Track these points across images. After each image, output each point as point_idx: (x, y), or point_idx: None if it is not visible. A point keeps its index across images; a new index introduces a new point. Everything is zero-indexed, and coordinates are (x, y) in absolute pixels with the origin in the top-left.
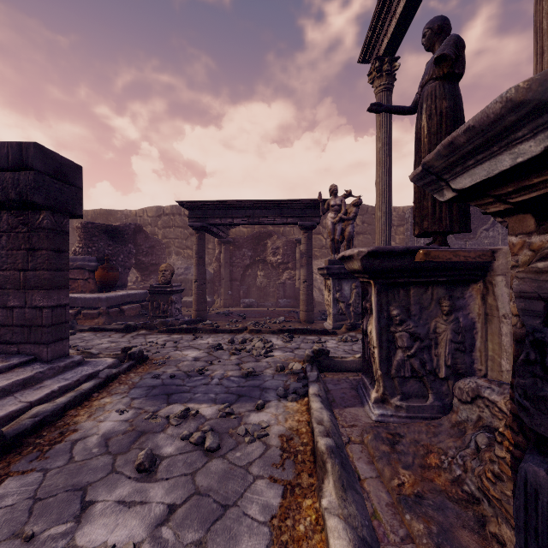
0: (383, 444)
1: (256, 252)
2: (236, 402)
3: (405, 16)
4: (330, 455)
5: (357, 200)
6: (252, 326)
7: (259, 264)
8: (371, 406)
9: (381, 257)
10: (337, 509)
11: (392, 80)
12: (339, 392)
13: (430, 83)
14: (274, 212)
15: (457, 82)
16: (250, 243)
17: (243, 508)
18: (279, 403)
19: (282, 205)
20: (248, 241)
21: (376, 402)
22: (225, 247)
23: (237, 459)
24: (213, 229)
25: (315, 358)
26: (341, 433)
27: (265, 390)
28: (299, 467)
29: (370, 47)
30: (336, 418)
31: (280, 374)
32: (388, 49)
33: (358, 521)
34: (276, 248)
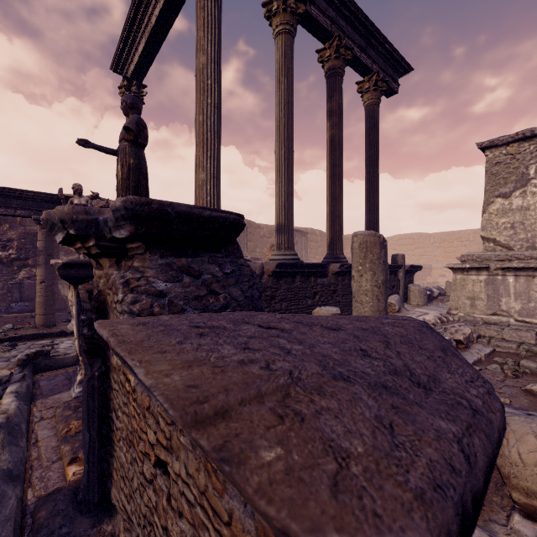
0: (68, 411)
1: None
2: None
3: (146, 57)
4: None
5: (105, 204)
6: None
7: None
8: (75, 387)
9: (77, 267)
10: None
11: (141, 103)
12: (51, 385)
13: (123, 141)
14: None
15: (142, 148)
16: None
17: None
18: None
19: (8, 194)
20: None
21: (80, 383)
22: None
23: None
24: None
25: (29, 360)
26: (35, 417)
27: None
28: None
29: (121, 62)
30: (37, 406)
31: None
32: (135, 74)
33: (7, 461)
34: (7, 240)
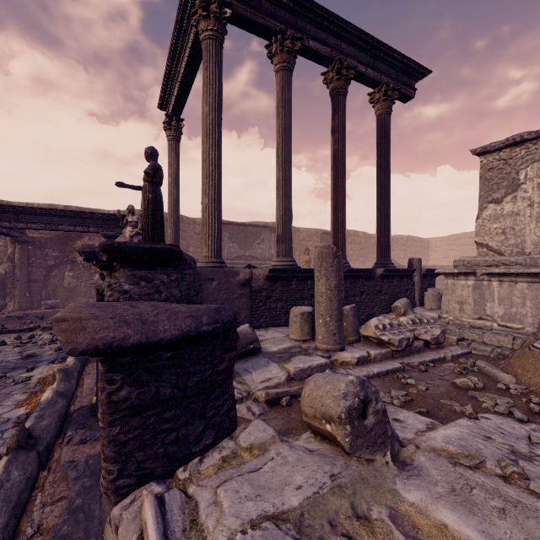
0: None
1: (64, 252)
2: (11, 372)
3: (180, 98)
4: (59, 371)
5: None
6: (45, 324)
7: (68, 264)
8: None
9: None
10: (54, 388)
11: (179, 134)
12: None
13: (145, 182)
14: (75, 221)
15: (158, 185)
16: (55, 243)
17: (2, 404)
18: (47, 366)
19: (84, 216)
20: (53, 242)
21: None
22: (21, 246)
23: (3, 392)
24: (2, 230)
25: None
26: (86, 372)
27: (39, 362)
28: (45, 386)
29: (165, 102)
30: (88, 367)
31: (58, 352)
32: (174, 112)
33: (62, 388)
34: None
